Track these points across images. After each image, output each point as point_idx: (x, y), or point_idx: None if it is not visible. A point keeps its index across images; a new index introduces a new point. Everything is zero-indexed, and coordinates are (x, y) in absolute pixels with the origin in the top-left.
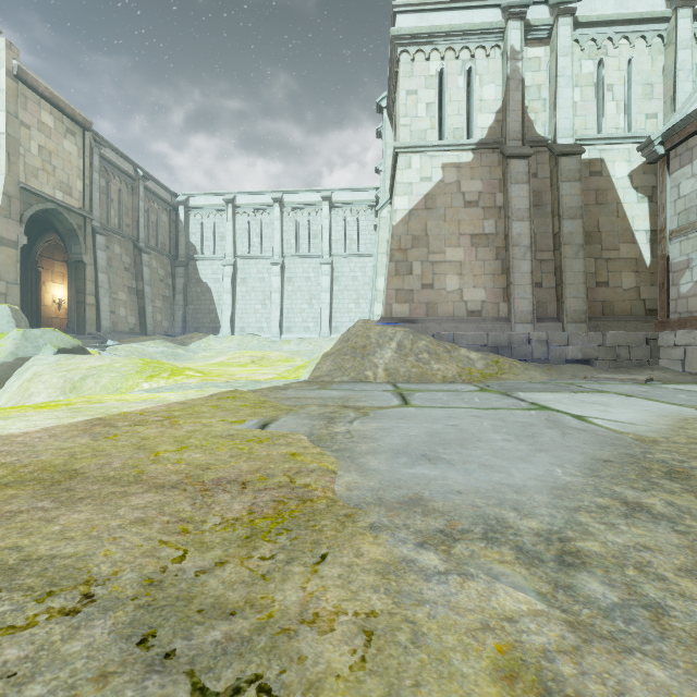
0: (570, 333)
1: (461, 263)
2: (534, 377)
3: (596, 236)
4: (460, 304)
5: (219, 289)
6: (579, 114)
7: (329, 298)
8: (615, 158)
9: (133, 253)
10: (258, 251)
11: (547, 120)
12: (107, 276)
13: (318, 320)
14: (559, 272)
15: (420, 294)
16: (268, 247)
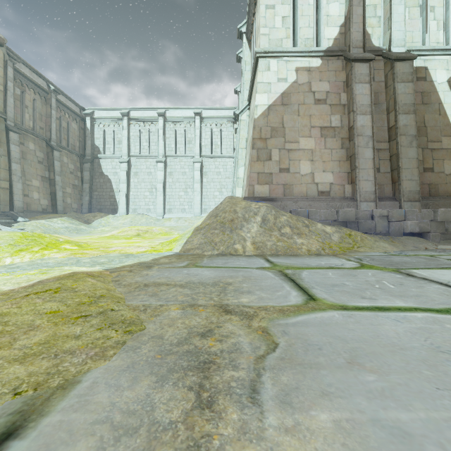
0: (406, 210)
1: (312, 150)
2: (386, 248)
3: (422, 130)
4: (312, 185)
5: (117, 180)
6: (407, 30)
7: (200, 188)
8: (437, 67)
9: (46, 150)
10: (147, 152)
11: (381, 34)
12: (20, 165)
13: (192, 204)
14: (395, 159)
15: (278, 177)
16: (154, 149)
